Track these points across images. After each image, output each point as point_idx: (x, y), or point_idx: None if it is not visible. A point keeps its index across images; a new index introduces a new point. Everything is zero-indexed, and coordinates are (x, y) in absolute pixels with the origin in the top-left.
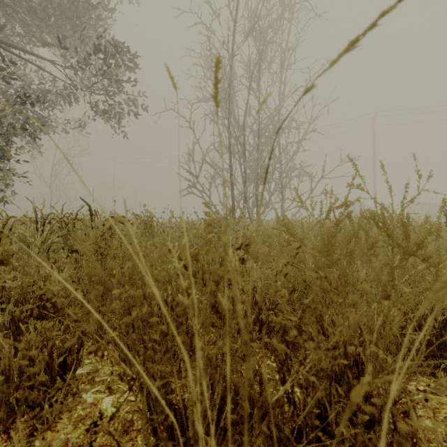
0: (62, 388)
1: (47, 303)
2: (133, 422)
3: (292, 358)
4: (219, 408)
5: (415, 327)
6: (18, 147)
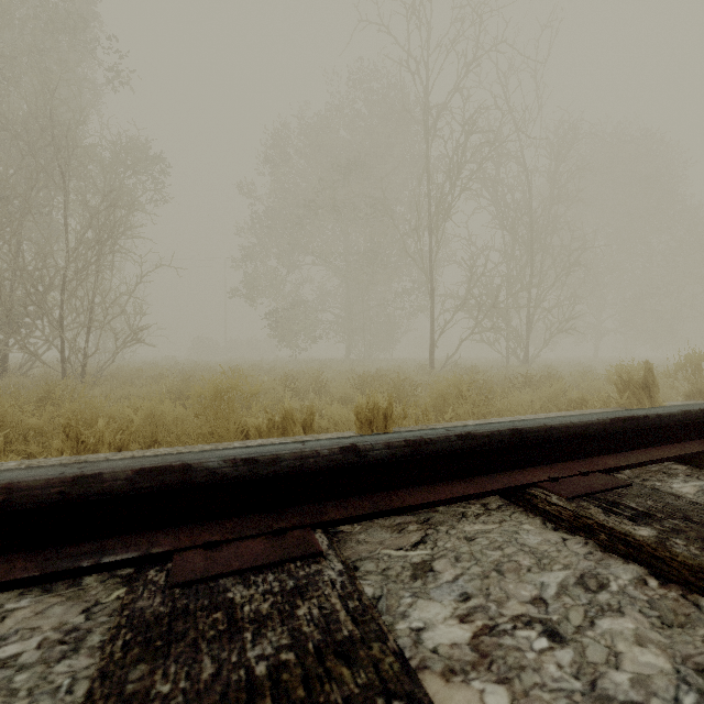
0: None
1: None
2: None
3: None
4: None
5: None
6: None
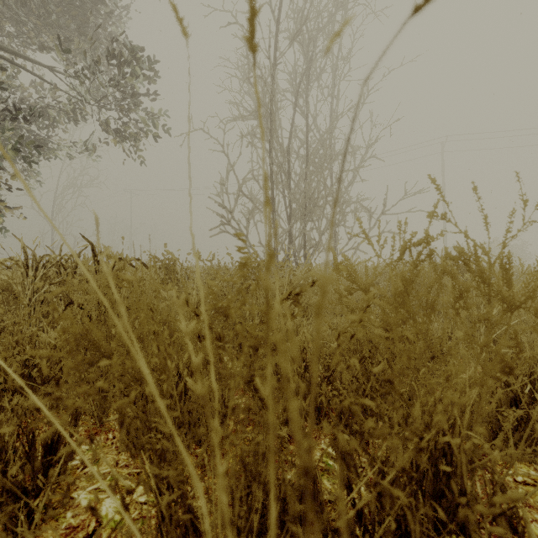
0: (45, 489)
1: (32, 371)
2: (142, 534)
3: (362, 455)
4: (258, 530)
5: (509, 400)
6: (8, 173)
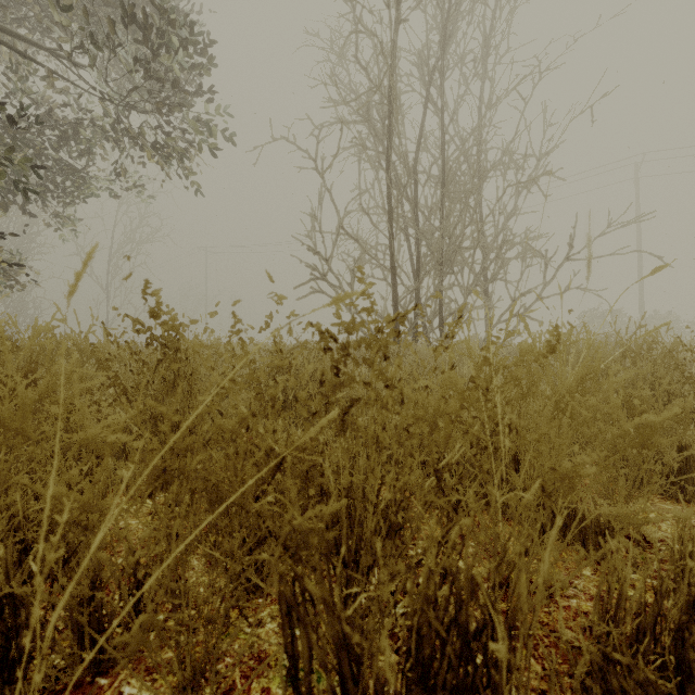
0: None
1: None
2: None
3: None
4: None
5: None
6: None
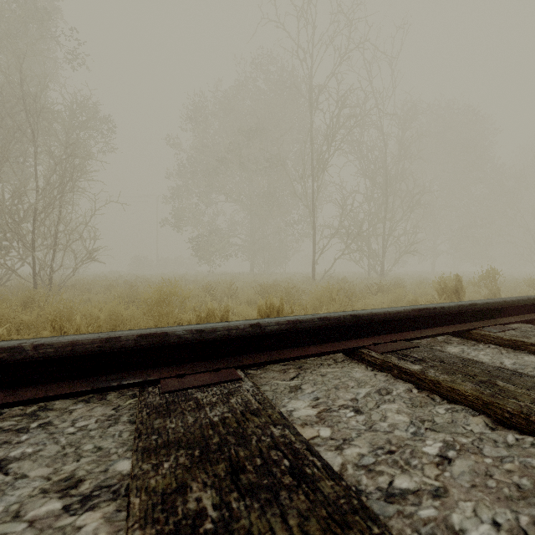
0: None
1: None
2: None
3: None
4: None
5: None
6: None
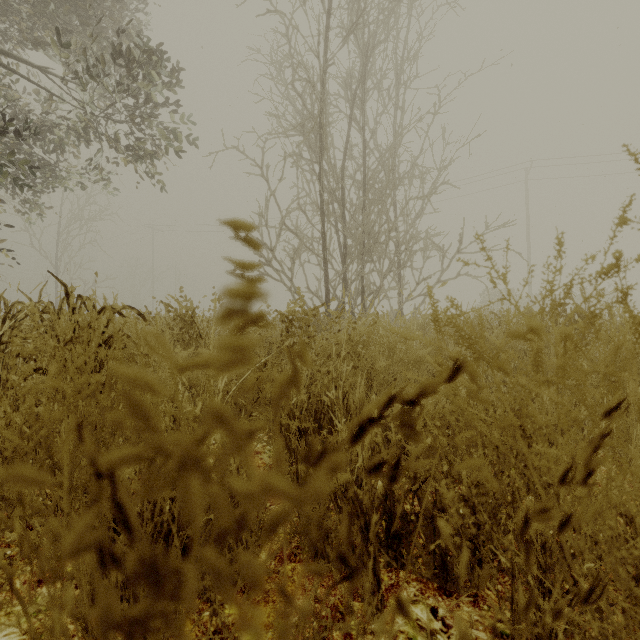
0: None
1: None
2: None
3: None
4: None
5: None
6: None
